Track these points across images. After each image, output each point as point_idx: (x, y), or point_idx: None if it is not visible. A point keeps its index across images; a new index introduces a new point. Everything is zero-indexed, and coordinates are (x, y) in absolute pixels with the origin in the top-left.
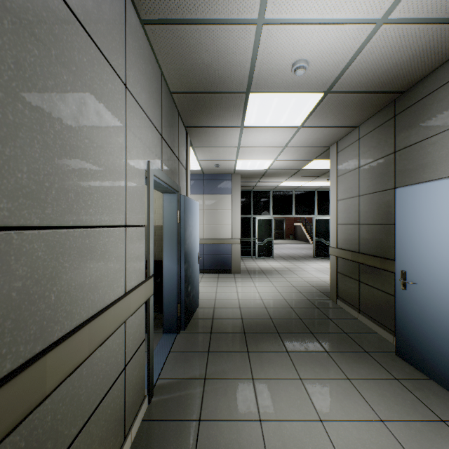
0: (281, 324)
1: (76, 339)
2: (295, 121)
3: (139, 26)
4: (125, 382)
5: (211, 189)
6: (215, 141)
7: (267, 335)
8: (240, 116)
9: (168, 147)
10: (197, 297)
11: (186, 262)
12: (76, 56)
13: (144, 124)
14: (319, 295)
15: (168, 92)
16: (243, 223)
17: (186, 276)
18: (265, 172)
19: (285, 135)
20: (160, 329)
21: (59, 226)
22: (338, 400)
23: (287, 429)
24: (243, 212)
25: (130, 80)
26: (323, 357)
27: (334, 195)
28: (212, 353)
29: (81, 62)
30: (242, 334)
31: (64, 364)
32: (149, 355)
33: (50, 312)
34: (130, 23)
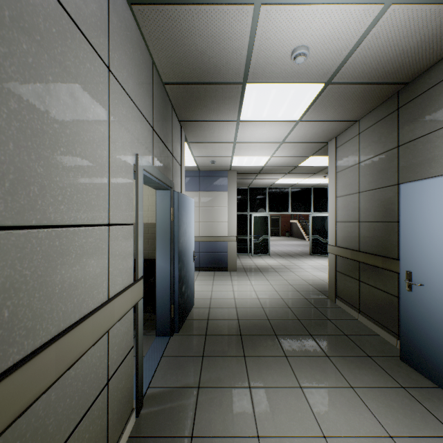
0: (279, 325)
1: (38, 363)
2: (293, 115)
3: (126, 5)
4: (108, 398)
5: (207, 185)
6: (211, 136)
7: (264, 338)
8: (236, 109)
9: (160, 141)
10: (192, 296)
11: (180, 261)
12: (40, 23)
13: (132, 113)
14: (317, 294)
15: (160, 82)
16: (239, 220)
17: (180, 276)
18: (261, 168)
19: (283, 130)
20: (153, 331)
21: (16, 226)
22: (342, 413)
23: None
24: (239, 209)
25: (114, 63)
26: (324, 362)
27: (333, 192)
28: (206, 357)
29: (48, 31)
30: (238, 336)
31: (20, 396)
32: (138, 364)
33: (2, 332)
34: (115, 0)
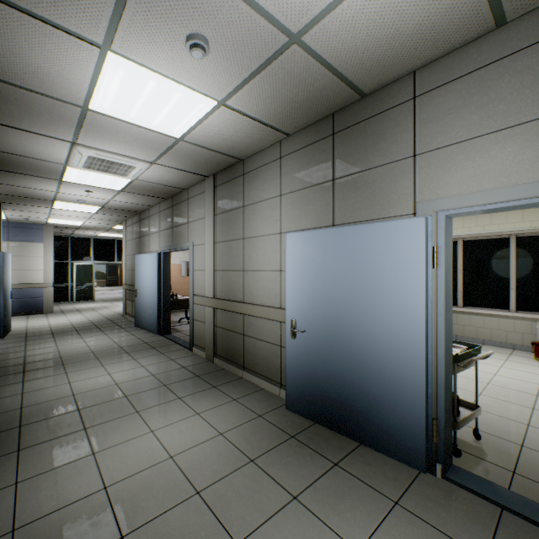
0: (81, 328)
1: None
2: (90, 211)
3: None
4: None
5: (19, 236)
6: (28, 209)
7: (69, 332)
8: (50, 205)
9: None
10: (11, 323)
11: (5, 295)
12: None
13: None
14: (118, 316)
15: None
16: (59, 268)
17: (5, 304)
18: (80, 226)
19: (88, 214)
20: None
21: None
22: (97, 338)
23: (69, 345)
24: (60, 257)
25: None
26: (99, 332)
27: (125, 252)
28: (29, 340)
29: None
30: (51, 334)
31: None
32: None
33: None
34: None
